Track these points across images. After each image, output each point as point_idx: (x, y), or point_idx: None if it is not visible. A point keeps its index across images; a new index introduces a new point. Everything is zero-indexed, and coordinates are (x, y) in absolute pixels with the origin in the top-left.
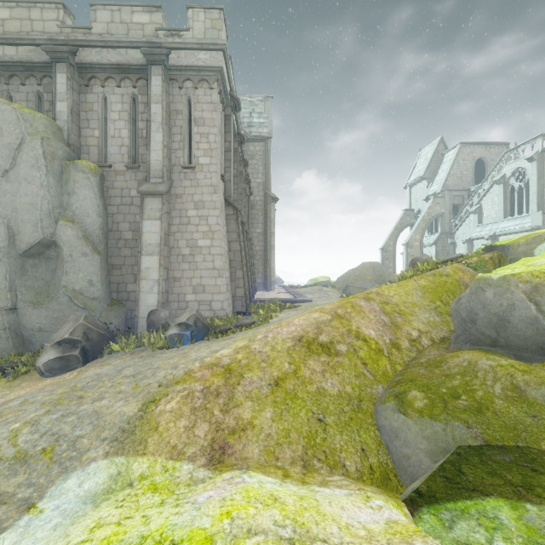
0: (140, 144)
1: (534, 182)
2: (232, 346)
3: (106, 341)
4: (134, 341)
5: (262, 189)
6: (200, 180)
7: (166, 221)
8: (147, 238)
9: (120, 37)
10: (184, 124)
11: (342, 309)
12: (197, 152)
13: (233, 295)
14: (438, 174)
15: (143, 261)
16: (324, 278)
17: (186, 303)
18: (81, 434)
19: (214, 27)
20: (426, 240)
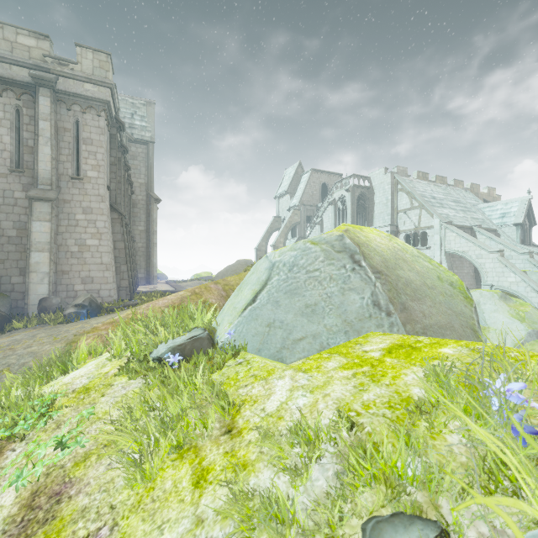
0: (25, 152)
1: (349, 206)
2: (124, 313)
3: (6, 321)
4: (35, 320)
5: (145, 189)
6: (88, 189)
7: (55, 223)
8: (37, 237)
9: (4, 54)
10: (72, 141)
11: (199, 288)
12: (85, 166)
13: (118, 286)
14: (298, 190)
15: (33, 256)
16: (206, 274)
17: (75, 292)
18: (26, 362)
19: (102, 67)
20: (289, 242)
